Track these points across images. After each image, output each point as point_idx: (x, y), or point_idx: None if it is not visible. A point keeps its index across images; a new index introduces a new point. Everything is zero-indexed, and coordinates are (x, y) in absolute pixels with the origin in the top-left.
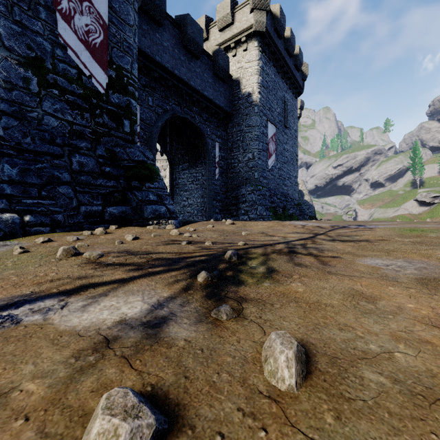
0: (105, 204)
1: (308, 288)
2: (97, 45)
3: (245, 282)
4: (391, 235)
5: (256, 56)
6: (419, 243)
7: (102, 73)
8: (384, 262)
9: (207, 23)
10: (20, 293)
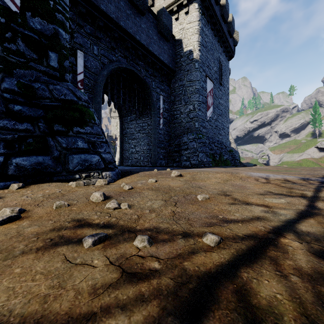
0: (12, 153)
1: None
2: None
3: None
4: None
5: (196, 17)
6: None
7: None
8: None
9: None
10: None
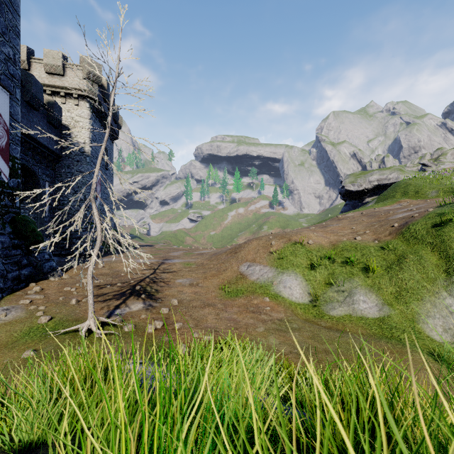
0: (17, 268)
1: (169, 292)
2: (4, 146)
3: (154, 294)
4: (182, 267)
5: (88, 115)
6: (190, 271)
7: (6, 166)
8: (182, 280)
9: (29, 54)
10: (105, 312)
